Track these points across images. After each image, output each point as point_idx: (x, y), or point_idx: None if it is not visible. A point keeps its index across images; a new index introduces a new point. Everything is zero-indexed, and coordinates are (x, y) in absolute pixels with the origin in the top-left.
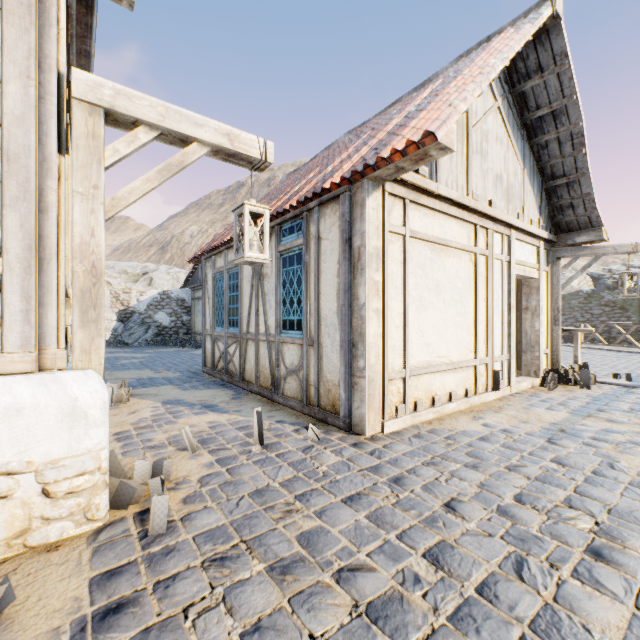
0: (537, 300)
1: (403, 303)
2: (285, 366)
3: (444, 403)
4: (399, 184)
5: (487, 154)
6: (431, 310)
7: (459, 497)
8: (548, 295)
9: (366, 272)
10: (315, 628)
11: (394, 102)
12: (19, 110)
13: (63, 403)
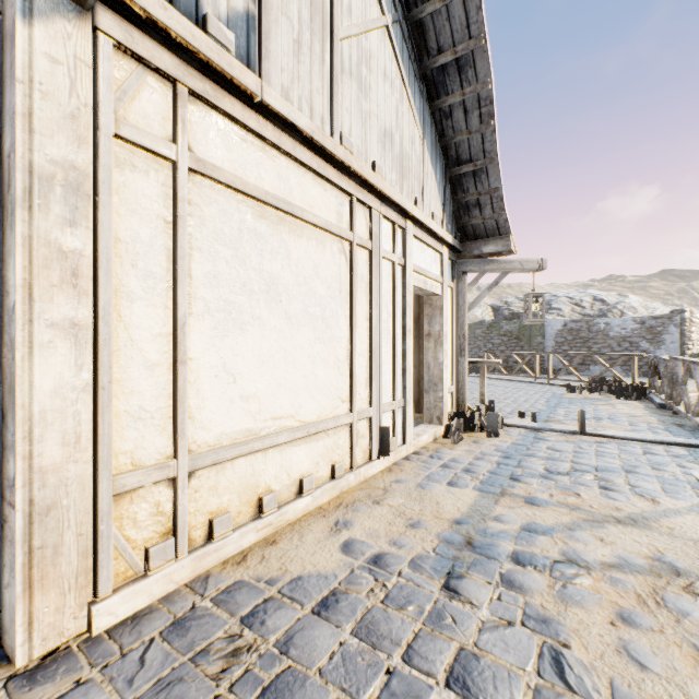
0: (441, 324)
1: (173, 312)
2: None
3: (288, 501)
4: (156, 39)
5: (369, 89)
6: (257, 331)
7: None
8: (454, 318)
9: (20, 219)
10: None
11: None
12: None
13: None
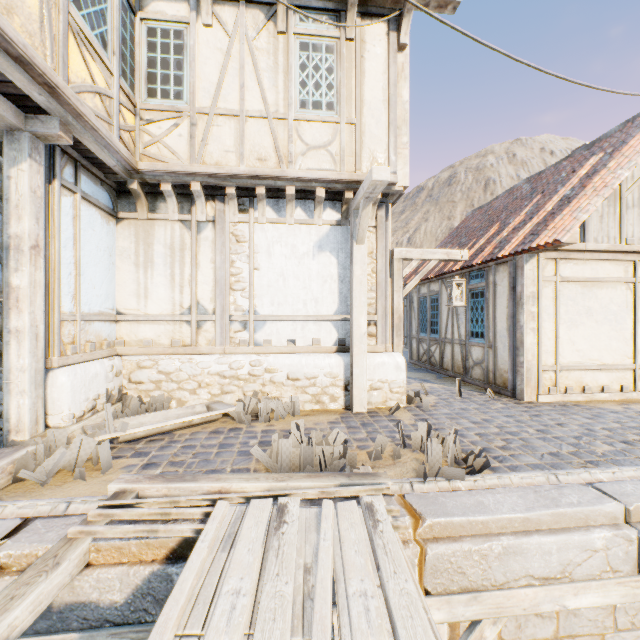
0: None
1: (554, 324)
2: (472, 360)
3: (595, 392)
4: (550, 250)
5: None
6: (582, 327)
7: (566, 423)
8: None
9: (524, 307)
10: (486, 430)
11: (567, 156)
12: (380, 268)
13: (394, 362)
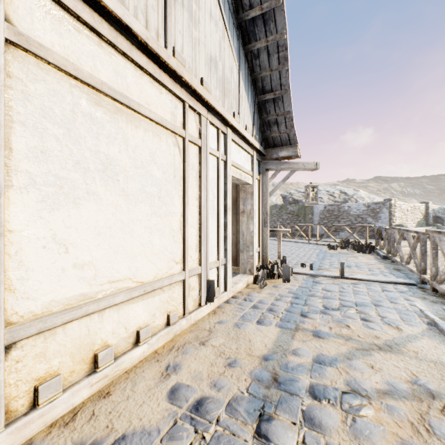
0: (252, 204)
1: None
2: None
3: (125, 351)
4: None
5: (198, 21)
6: (92, 205)
7: None
8: (260, 201)
9: None
10: None
11: None
12: None
13: None
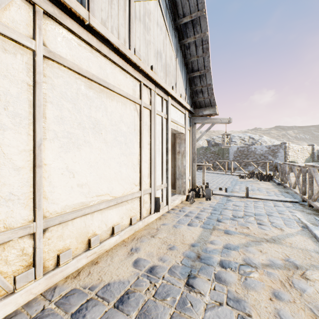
0: (184, 147)
1: (33, 137)
2: None
3: (105, 239)
4: None
5: (150, 29)
6: (87, 149)
7: None
8: (190, 144)
9: None
10: None
11: None
12: None
13: None
